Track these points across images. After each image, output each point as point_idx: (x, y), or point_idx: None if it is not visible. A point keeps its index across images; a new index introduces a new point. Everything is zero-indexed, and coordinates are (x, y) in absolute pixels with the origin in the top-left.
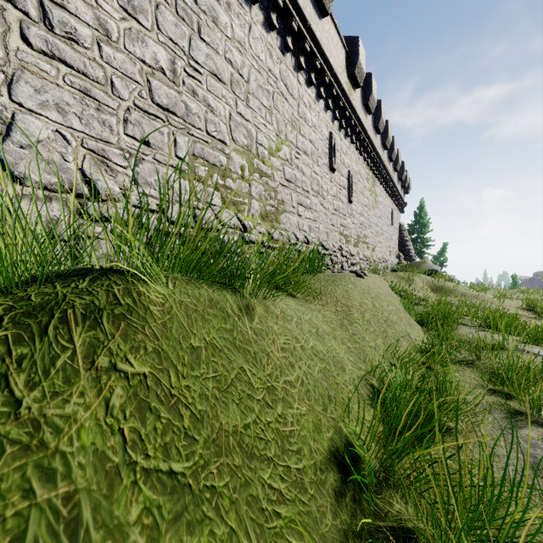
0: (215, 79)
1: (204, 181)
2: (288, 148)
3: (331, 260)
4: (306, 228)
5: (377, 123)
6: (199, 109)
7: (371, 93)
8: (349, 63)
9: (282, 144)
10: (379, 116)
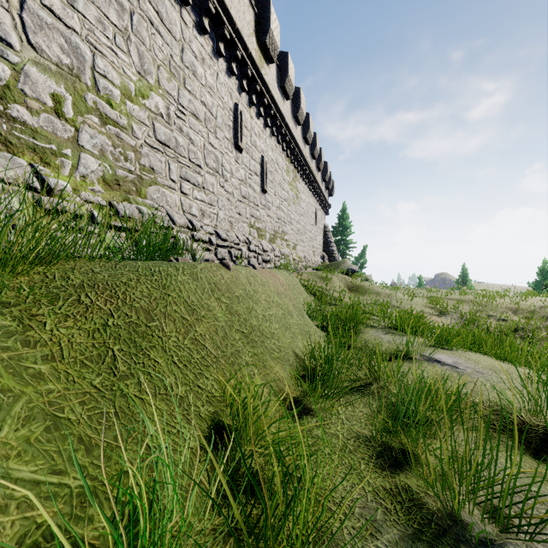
0: None
1: None
2: (163, 99)
3: (230, 254)
4: (197, 212)
5: (297, 112)
6: None
7: (287, 75)
8: (259, 29)
9: (152, 91)
10: (299, 105)
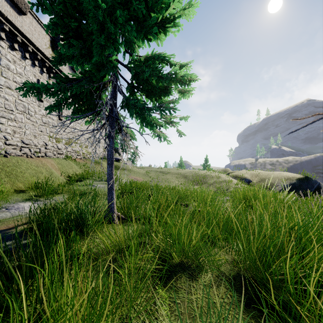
0: None
1: None
2: None
3: (30, 150)
4: (10, 131)
5: None
6: None
7: None
8: (54, 44)
9: None
10: None
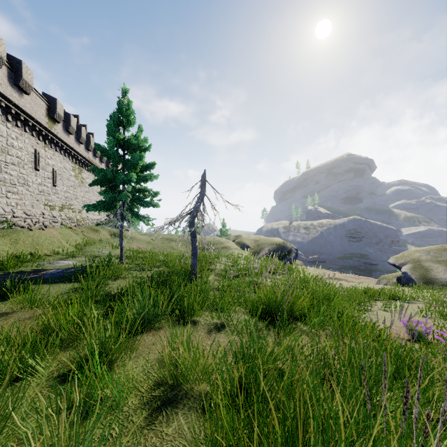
0: None
1: None
2: None
3: (32, 221)
4: (14, 204)
5: (79, 139)
6: None
7: (70, 125)
8: (50, 110)
9: None
10: (80, 135)
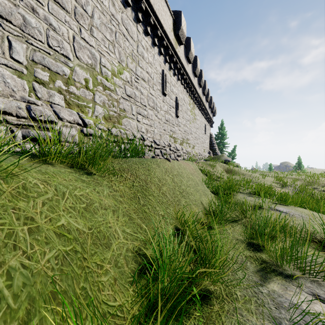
0: (57, 5)
1: (46, 84)
2: (129, 73)
3: (161, 152)
4: (144, 130)
5: (195, 70)
6: (40, 24)
7: (190, 50)
8: (175, 27)
9: (124, 70)
10: (196, 66)
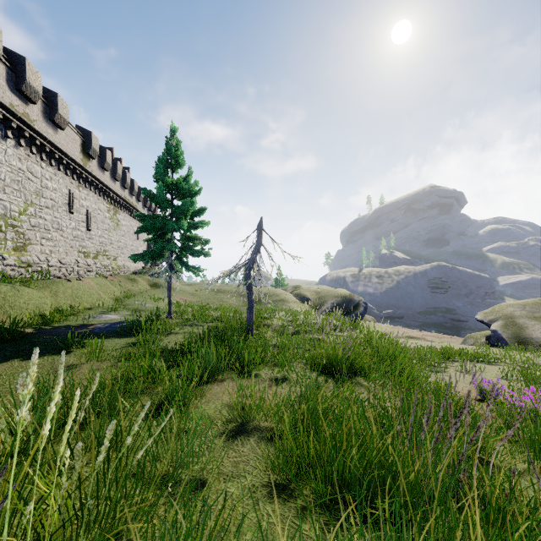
0: None
1: None
2: (34, 207)
3: (67, 271)
4: (48, 252)
5: (115, 176)
6: None
7: (106, 161)
8: (85, 145)
9: (29, 207)
10: (116, 171)
